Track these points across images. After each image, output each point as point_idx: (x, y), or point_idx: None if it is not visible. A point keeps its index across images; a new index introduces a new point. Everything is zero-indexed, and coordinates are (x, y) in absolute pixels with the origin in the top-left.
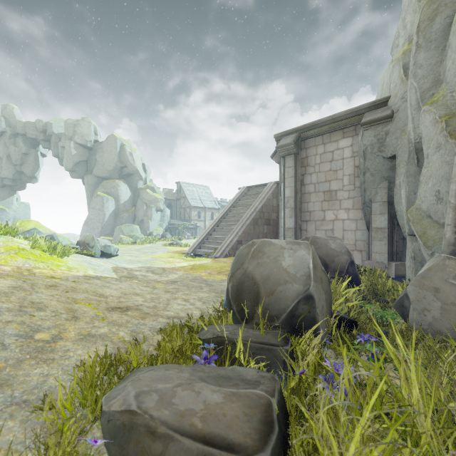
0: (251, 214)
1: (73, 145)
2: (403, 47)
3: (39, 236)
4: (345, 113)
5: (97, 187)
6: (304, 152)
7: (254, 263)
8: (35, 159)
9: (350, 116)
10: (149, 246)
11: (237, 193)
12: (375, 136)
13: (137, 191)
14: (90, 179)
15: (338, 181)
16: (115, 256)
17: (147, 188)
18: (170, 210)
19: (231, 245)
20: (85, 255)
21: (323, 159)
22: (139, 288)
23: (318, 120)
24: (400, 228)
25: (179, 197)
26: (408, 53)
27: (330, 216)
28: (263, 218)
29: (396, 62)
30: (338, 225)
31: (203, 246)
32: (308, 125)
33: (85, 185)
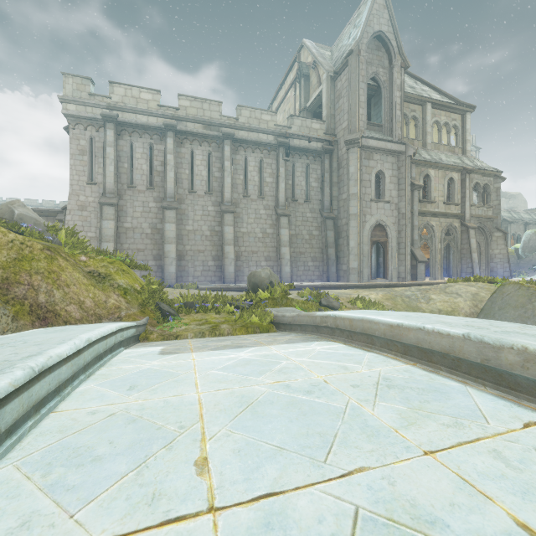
0: None
1: None
2: None
3: None
4: (48, 210)
5: None
6: None
7: None
8: None
9: (51, 212)
10: None
11: None
12: None
13: None
14: None
15: None
16: None
17: None
18: None
19: None
20: None
21: None
22: None
23: (31, 208)
24: None
25: None
26: None
27: None
28: None
29: None
30: None
31: None
32: None
33: None
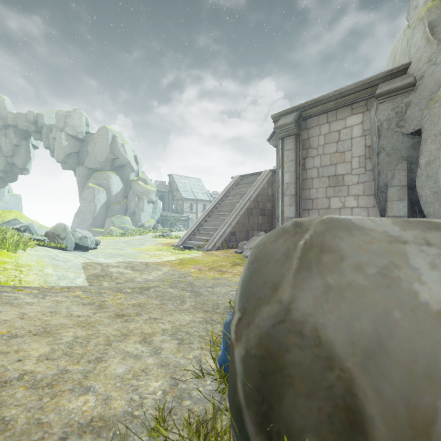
0: (245, 204)
1: (64, 136)
2: (425, 6)
3: (13, 227)
4: (354, 86)
5: (89, 179)
6: (306, 132)
7: (312, 286)
8: (27, 151)
9: (360, 89)
10: (139, 237)
11: (230, 182)
12: (393, 109)
13: (129, 183)
14: (82, 171)
15: (345, 164)
16: (95, 249)
17: (139, 180)
18: (163, 202)
19: (223, 237)
20: (54, 248)
21: (327, 140)
22: (66, 312)
23: (323, 96)
24: (421, 216)
25: (172, 189)
26: (434, 9)
27: (336, 203)
28: (258, 208)
29: (418, 22)
30: (346, 214)
31: (194, 238)
32: (311, 101)
33: (77, 177)
